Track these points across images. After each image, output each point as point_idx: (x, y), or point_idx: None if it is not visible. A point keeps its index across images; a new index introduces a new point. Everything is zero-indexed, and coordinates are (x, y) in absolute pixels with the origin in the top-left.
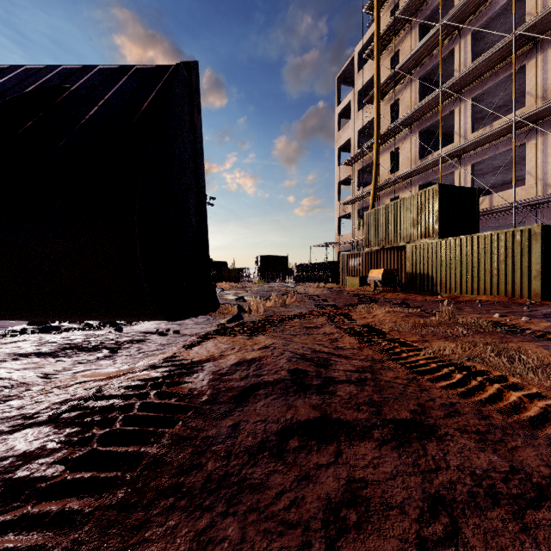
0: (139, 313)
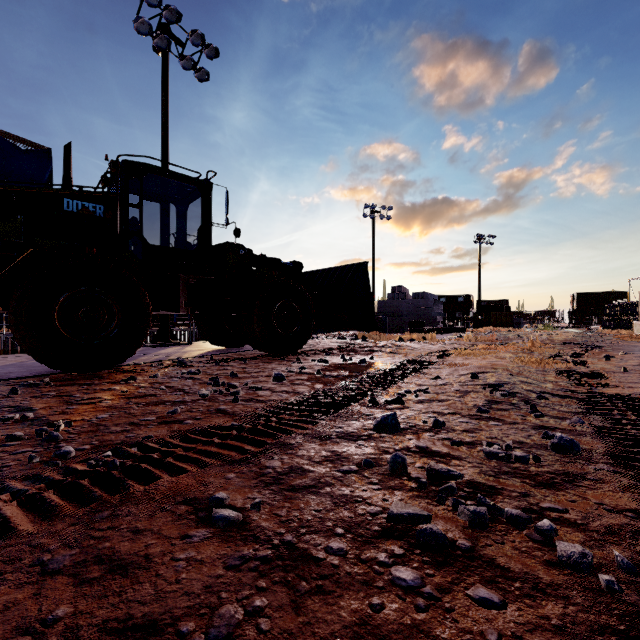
0: (349, 327)
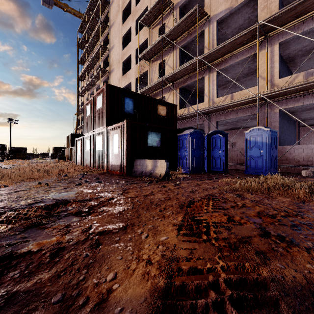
0: None
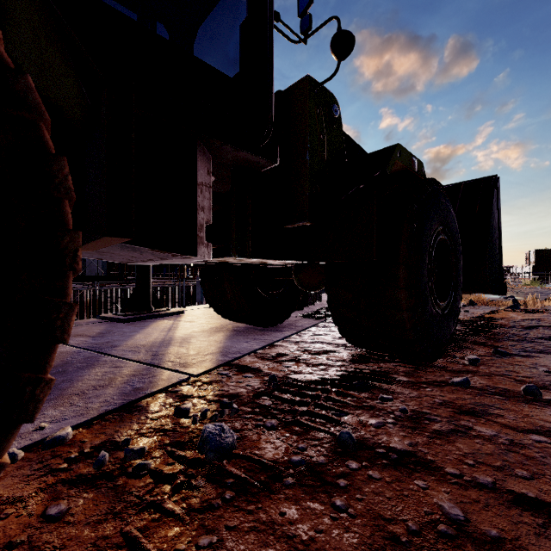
0: (480, 290)
